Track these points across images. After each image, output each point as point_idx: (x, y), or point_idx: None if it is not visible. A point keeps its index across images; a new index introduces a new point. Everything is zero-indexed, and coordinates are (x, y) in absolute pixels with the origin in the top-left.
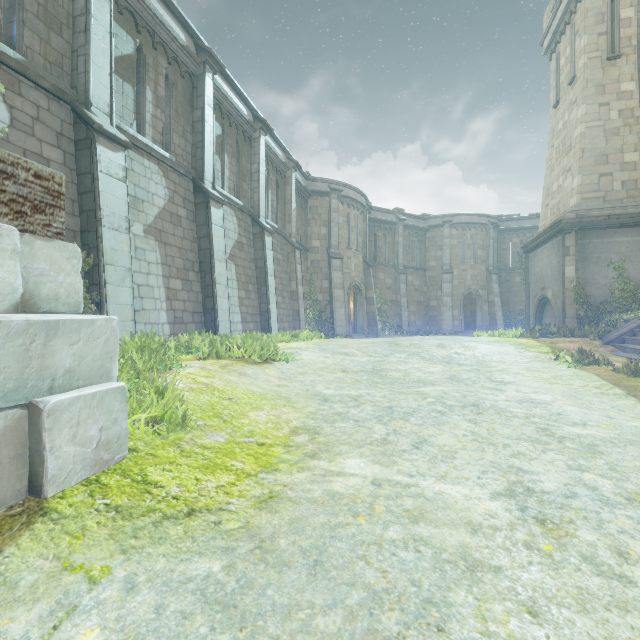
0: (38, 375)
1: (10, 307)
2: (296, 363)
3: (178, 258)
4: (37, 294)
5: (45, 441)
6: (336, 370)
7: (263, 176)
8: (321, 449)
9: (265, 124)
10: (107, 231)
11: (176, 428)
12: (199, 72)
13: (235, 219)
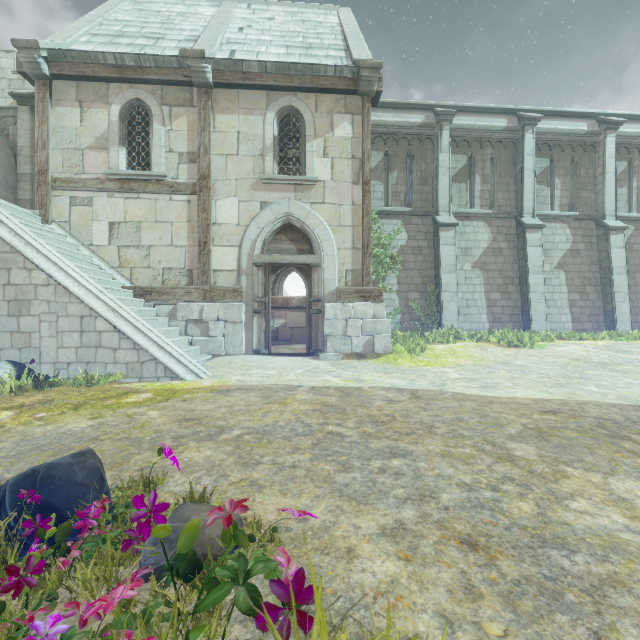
0: (374, 330)
1: (371, 318)
2: (541, 351)
3: (498, 278)
4: (376, 315)
5: (374, 342)
6: (567, 358)
7: (611, 174)
8: (449, 367)
9: (610, 123)
10: (444, 275)
11: (413, 353)
12: (519, 136)
13: (568, 230)
